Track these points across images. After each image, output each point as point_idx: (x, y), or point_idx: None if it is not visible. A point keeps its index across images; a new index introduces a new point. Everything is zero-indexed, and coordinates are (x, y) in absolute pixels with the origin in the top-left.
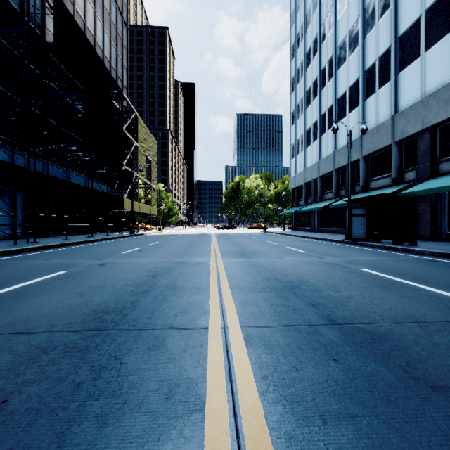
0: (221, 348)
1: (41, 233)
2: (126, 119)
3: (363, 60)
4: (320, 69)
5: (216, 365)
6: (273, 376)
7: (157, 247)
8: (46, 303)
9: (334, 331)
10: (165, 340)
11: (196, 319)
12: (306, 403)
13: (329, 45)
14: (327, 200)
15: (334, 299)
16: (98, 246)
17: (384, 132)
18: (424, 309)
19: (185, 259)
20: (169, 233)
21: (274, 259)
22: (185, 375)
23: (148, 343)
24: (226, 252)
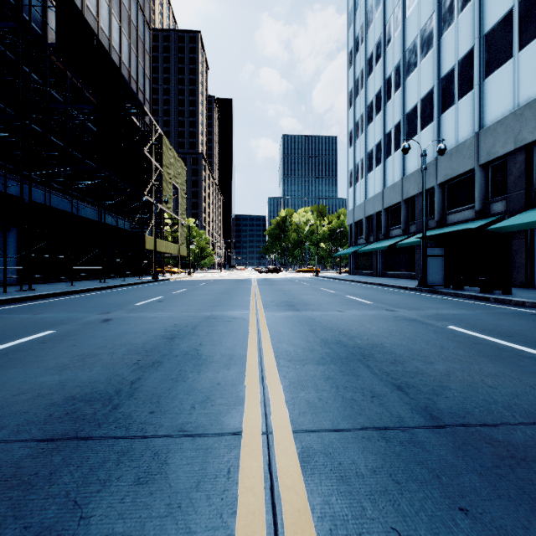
0: (260, 480)
1: (41, 278)
2: (148, 139)
3: (439, 65)
4: (384, 78)
5: (251, 524)
6: None
7: (183, 296)
8: (4, 383)
9: (443, 440)
10: (168, 461)
11: (223, 415)
12: None
13: (396, 48)
14: (393, 237)
15: (427, 377)
16: (109, 295)
17: (466, 153)
18: None
19: (217, 313)
20: (200, 278)
21: (332, 313)
22: None
23: (139, 467)
24: (269, 303)
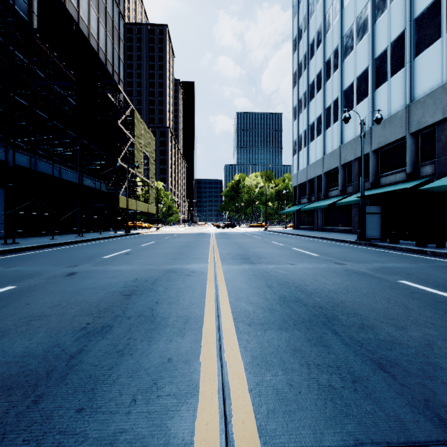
0: None
1: (27, 233)
2: (122, 113)
3: (373, 47)
4: (324, 61)
5: None
6: None
7: (149, 248)
8: None
9: None
10: None
11: (170, 416)
12: None
13: (334, 34)
14: (332, 197)
15: (407, 350)
16: (83, 247)
17: (398, 123)
18: None
19: (177, 266)
20: (166, 232)
21: (285, 266)
22: None
23: None
24: (226, 256)
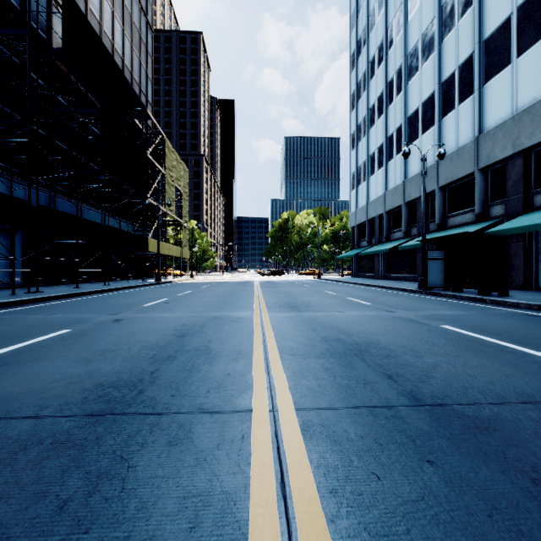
0: (269, 442)
1: (46, 281)
2: (151, 142)
3: (440, 70)
4: (386, 82)
5: (262, 470)
6: (344, 489)
7: (188, 297)
8: (38, 374)
9: (422, 416)
10: (192, 430)
11: (235, 397)
12: (398, 537)
13: (397, 52)
14: (395, 240)
15: (415, 369)
16: (115, 297)
17: (466, 157)
18: (537, 383)
19: (222, 314)
20: (203, 281)
21: (333, 314)
22: (219, 488)
23: (169, 434)
24: (272, 305)
